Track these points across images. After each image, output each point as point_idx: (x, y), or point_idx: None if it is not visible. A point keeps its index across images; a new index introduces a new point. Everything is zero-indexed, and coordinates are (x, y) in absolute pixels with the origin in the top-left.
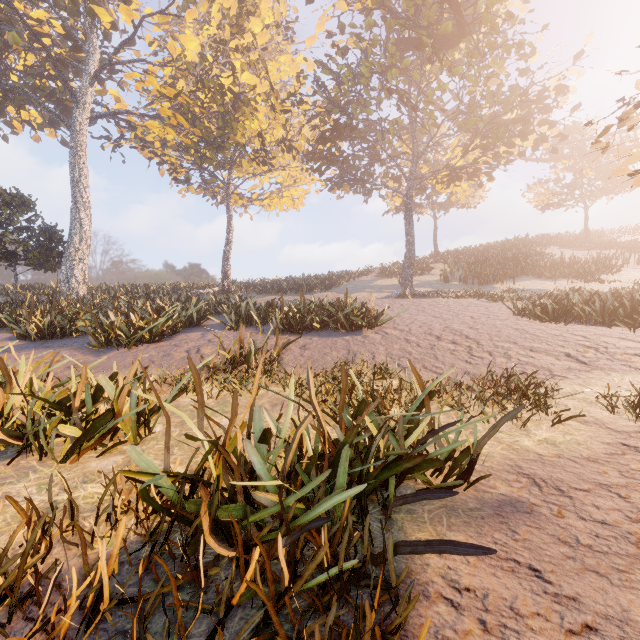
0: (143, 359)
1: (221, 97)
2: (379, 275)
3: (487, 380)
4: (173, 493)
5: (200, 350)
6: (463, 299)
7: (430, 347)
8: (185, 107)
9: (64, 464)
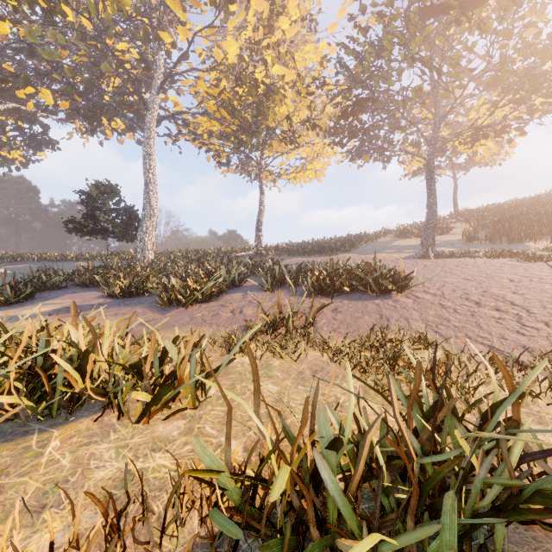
0: (197, 318)
1: (255, 89)
2: (397, 236)
3: (551, 357)
4: (237, 497)
5: (242, 311)
6: (493, 259)
7: (470, 314)
8: (227, 102)
9: (137, 425)
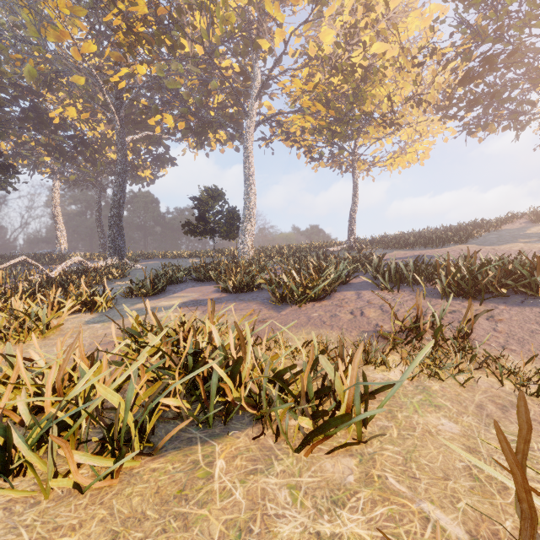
0: (314, 318)
1: (351, 75)
2: (532, 221)
3: None
4: None
5: (363, 312)
6: None
7: None
8: (321, 95)
9: (298, 454)
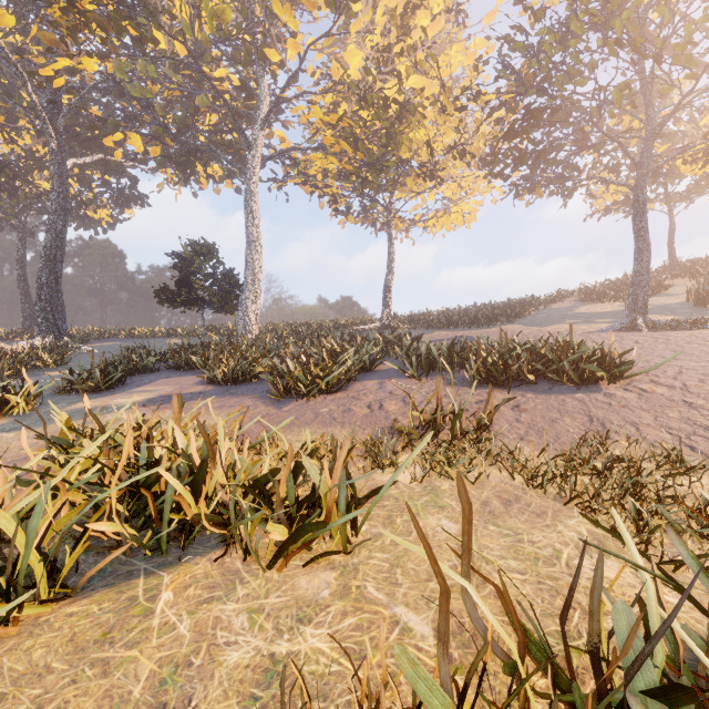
0: (323, 414)
1: (385, 111)
2: (581, 299)
3: None
4: None
5: (383, 405)
6: None
7: None
8: (347, 131)
9: (270, 574)
